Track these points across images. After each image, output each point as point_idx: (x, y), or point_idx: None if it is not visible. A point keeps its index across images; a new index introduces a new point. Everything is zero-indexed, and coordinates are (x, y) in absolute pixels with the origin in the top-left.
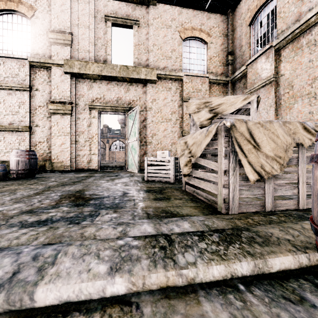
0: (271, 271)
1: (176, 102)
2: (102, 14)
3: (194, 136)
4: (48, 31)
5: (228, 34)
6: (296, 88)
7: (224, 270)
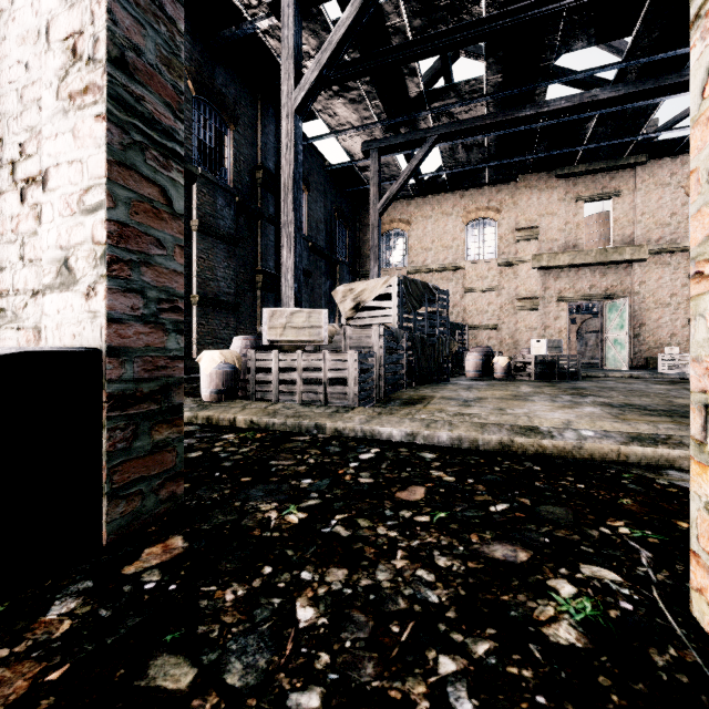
0: None
1: (678, 281)
2: (571, 195)
3: None
4: (513, 229)
5: None
6: None
7: None
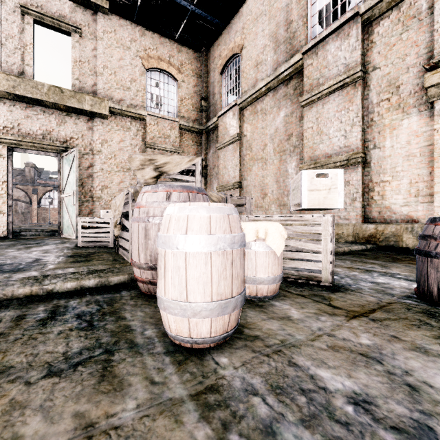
0: (111, 284)
1: (137, 147)
2: (16, 1)
3: (119, 198)
4: None
5: (202, 75)
6: (254, 151)
7: (76, 284)
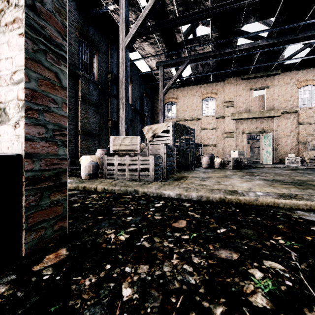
0: None
1: (294, 125)
2: (248, 87)
3: (311, 152)
4: (222, 102)
5: None
6: None
7: None
